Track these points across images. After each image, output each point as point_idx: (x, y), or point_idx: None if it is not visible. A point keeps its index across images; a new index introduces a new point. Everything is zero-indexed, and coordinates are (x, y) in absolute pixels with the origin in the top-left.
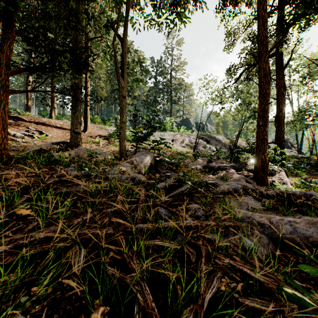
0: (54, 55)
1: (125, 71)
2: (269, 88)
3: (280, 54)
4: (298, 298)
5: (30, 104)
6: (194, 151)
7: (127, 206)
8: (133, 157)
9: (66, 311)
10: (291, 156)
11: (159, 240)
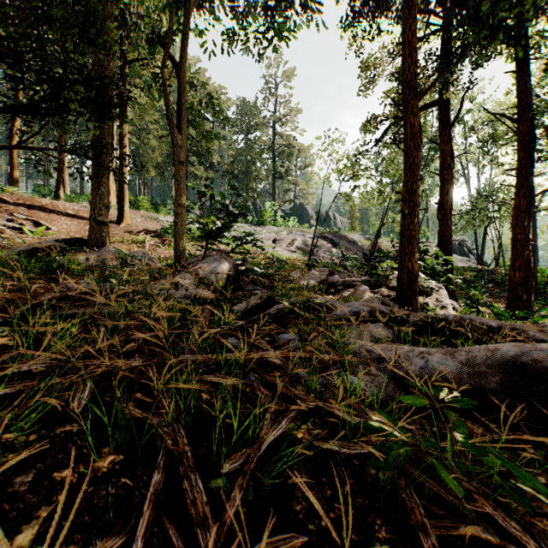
0: (58, 87)
1: (184, 120)
2: (418, 155)
3: (446, 103)
4: (385, 431)
5: (17, 172)
6: (309, 259)
7: (163, 323)
8: (199, 265)
9: (56, 461)
10: (467, 268)
11: (215, 376)
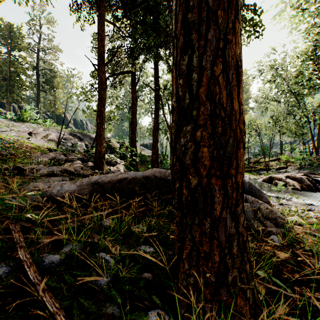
0: None
1: None
2: (105, 94)
3: (134, 73)
4: None
5: None
6: (57, 147)
7: None
8: None
9: None
10: (150, 156)
11: None
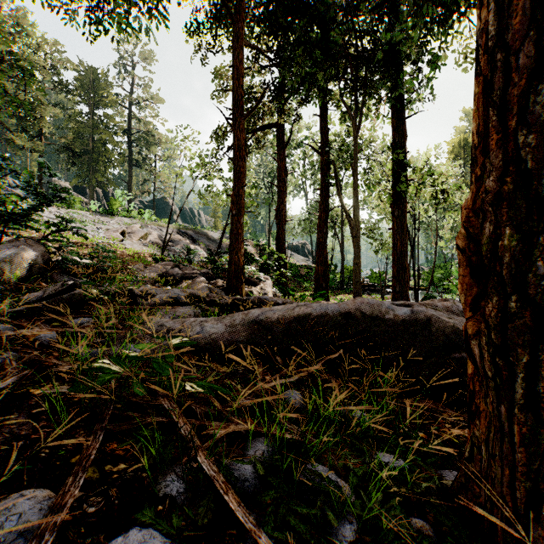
0: None
1: None
2: (244, 165)
3: (282, 127)
4: (103, 367)
5: None
6: (162, 254)
7: None
8: None
9: None
10: (304, 266)
11: None
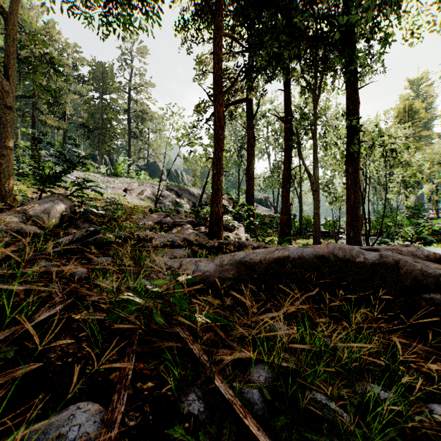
0: None
1: (12, 67)
2: (223, 133)
3: (251, 101)
4: (129, 299)
5: None
6: (155, 206)
7: None
8: (31, 205)
9: None
10: (267, 216)
11: (6, 284)
